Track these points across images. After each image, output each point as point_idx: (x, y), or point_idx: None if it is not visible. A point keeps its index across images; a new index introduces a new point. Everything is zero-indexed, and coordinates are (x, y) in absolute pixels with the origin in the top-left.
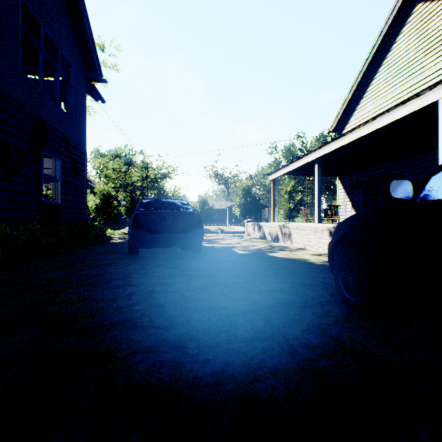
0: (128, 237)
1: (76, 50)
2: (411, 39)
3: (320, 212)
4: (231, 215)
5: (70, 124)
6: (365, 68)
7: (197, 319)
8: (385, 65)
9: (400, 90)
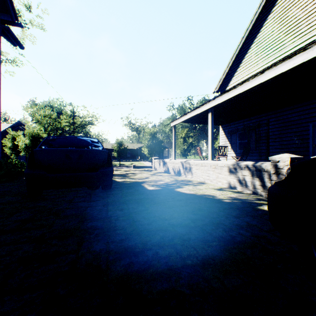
0: None
1: None
2: (275, 24)
3: (212, 151)
4: (141, 154)
5: None
6: (241, 44)
7: None
8: (256, 43)
9: (267, 61)
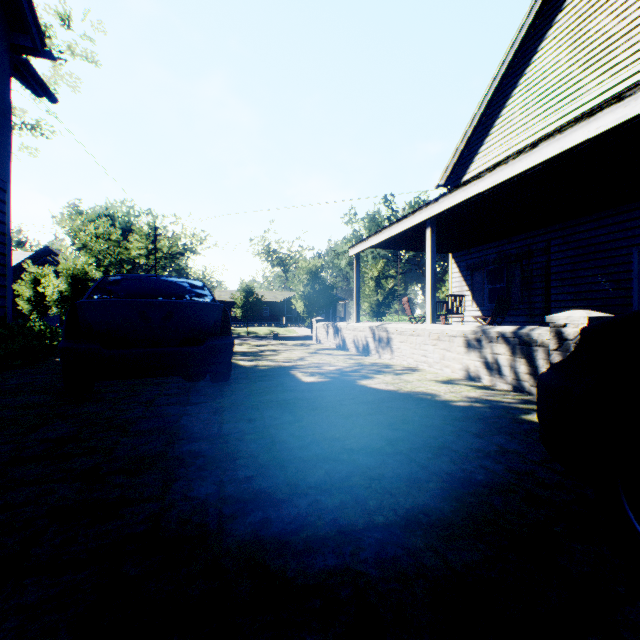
0: None
1: None
2: (563, 46)
3: (434, 306)
4: (291, 312)
5: None
6: (494, 89)
7: None
8: (523, 85)
9: (545, 123)
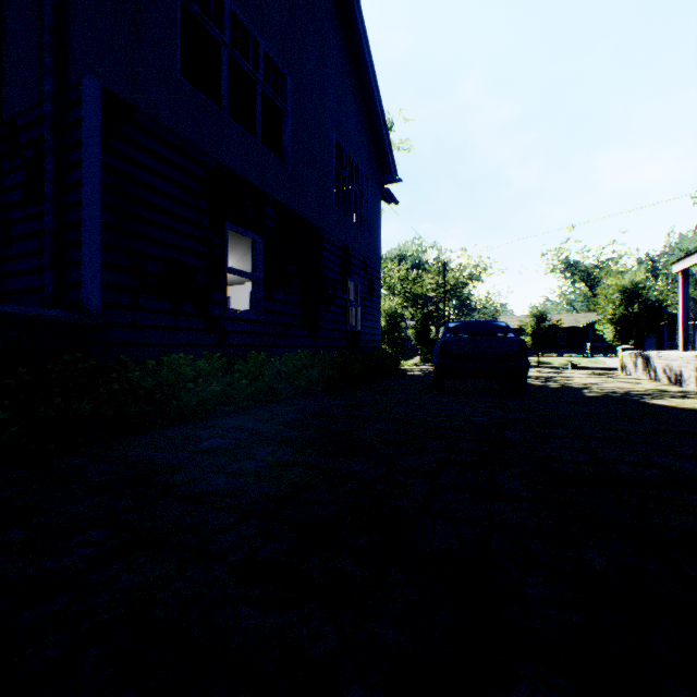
0: (424, 370)
1: (372, 158)
2: None
3: None
4: (598, 338)
5: (367, 243)
6: None
7: (511, 434)
8: None
9: None
